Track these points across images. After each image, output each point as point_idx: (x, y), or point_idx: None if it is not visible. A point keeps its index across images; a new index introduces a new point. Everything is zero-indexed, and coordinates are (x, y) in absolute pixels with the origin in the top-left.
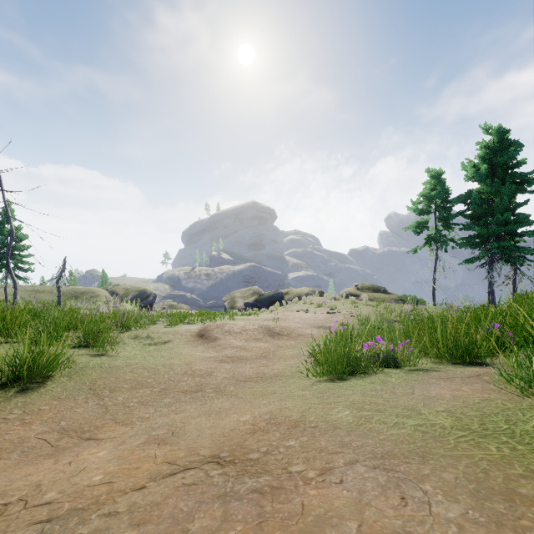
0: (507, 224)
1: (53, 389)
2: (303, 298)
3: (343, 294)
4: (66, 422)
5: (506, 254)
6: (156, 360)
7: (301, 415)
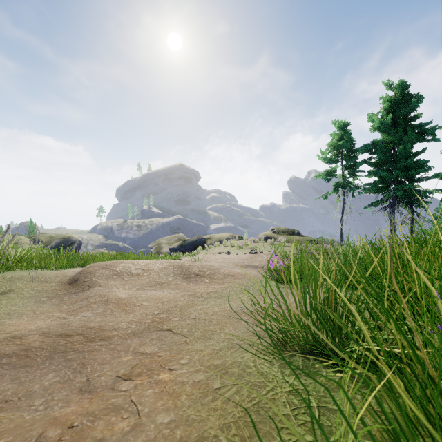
0: (408, 170)
1: None
2: (224, 241)
3: (261, 237)
4: None
5: (408, 197)
6: None
7: None
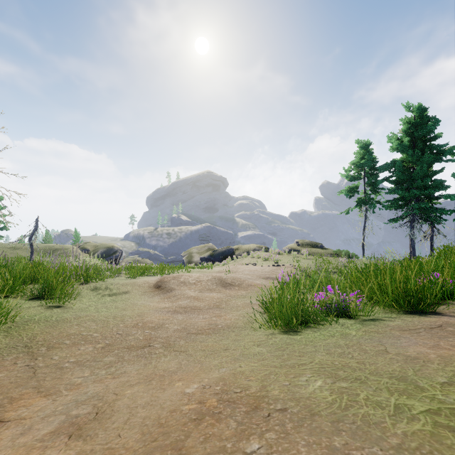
0: (426, 189)
1: None
2: (251, 253)
3: (286, 249)
4: None
5: (425, 215)
6: (108, 312)
7: (261, 387)
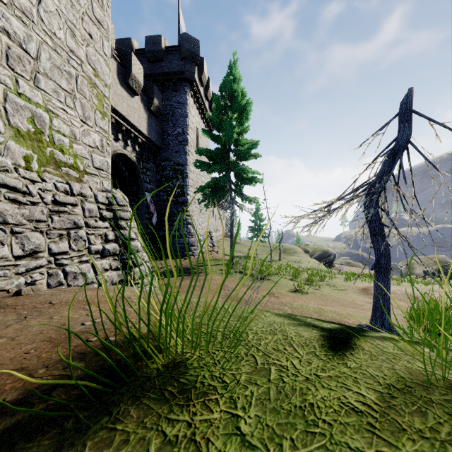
0: None
1: (309, 295)
2: None
3: None
4: (317, 303)
5: None
6: (339, 296)
7: None
